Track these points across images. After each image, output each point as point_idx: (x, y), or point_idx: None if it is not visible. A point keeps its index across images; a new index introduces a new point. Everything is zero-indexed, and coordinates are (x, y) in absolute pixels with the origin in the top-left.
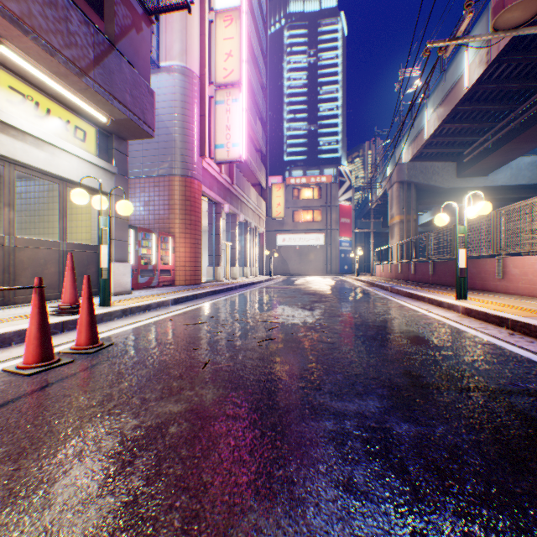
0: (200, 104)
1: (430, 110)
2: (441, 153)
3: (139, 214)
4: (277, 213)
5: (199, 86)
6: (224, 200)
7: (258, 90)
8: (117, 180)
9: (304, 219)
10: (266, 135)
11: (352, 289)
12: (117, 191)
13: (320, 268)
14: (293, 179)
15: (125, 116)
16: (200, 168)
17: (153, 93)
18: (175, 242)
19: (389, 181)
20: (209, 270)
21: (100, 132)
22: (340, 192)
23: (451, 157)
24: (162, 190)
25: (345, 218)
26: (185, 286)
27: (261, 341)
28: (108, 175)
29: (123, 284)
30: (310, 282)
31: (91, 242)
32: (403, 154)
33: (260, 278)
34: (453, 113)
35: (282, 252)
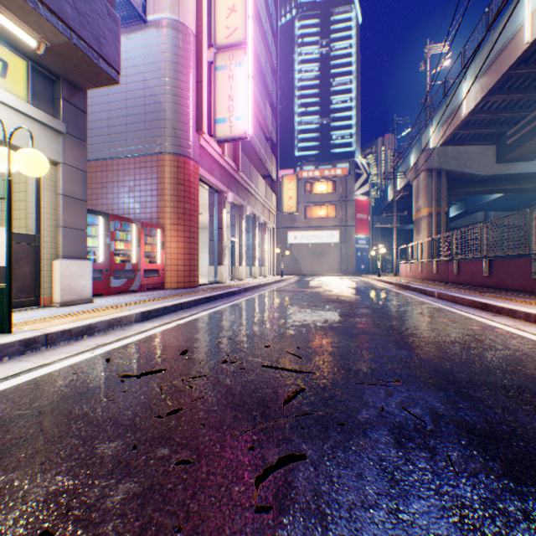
0: (196, 68)
1: (469, 81)
2: (478, 134)
3: (123, 202)
4: (288, 207)
5: (195, 45)
6: (228, 188)
7: (267, 70)
8: (66, 144)
9: (318, 215)
10: (276, 122)
11: (384, 293)
12: (66, 159)
13: (335, 267)
14: (305, 173)
15: (63, 36)
16: (196, 146)
17: (117, 19)
18: (165, 236)
19: (415, 170)
20: (210, 270)
21: (38, 71)
22: (356, 186)
23: (490, 139)
24: (149, 171)
25: (361, 214)
26: (177, 290)
27: (265, 470)
28: (50, 134)
29: (78, 290)
30: (326, 283)
31: (28, 230)
32: (431, 139)
33: (270, 279)
34: (502, 81)
35: (293, 250)
